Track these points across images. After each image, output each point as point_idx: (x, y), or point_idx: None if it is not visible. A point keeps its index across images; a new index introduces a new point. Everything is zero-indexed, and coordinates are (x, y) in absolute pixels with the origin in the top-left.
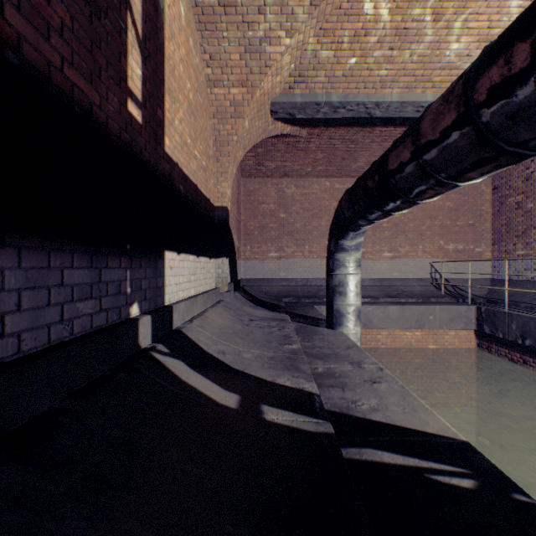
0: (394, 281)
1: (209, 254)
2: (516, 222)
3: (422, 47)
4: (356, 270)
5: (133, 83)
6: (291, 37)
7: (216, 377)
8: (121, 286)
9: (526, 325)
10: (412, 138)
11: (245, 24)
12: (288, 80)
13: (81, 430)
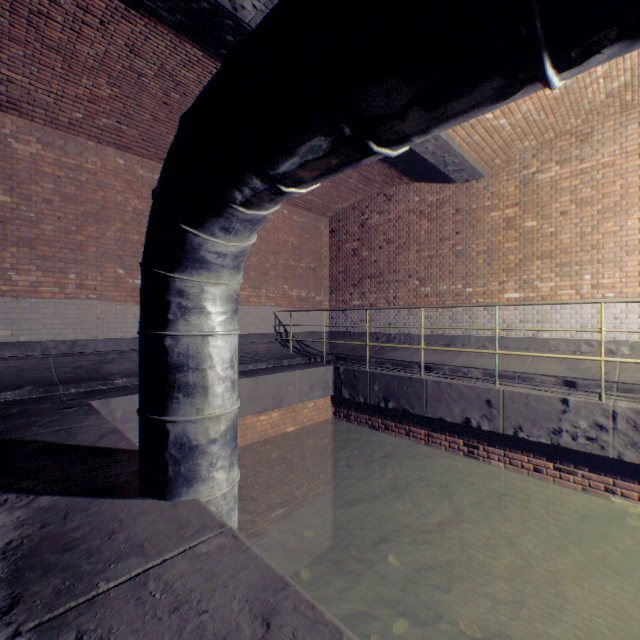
0: None
1: None
2: (353, 270)
3: None
4: (231, 323)
5: None
6: None
7: None
8: None
9: (390, 385)
10: None
11: None
12: None
13: None
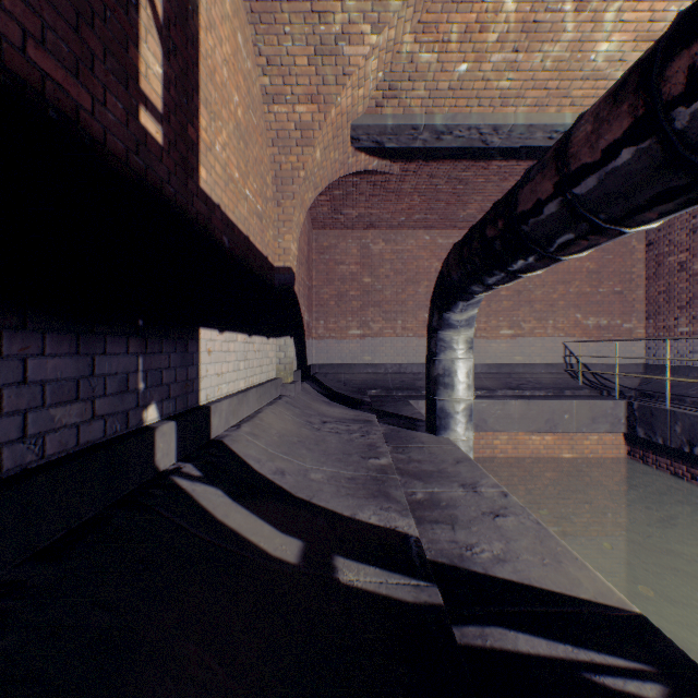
0: (515, 368)
1: (267, 331)
2: (678, 289)
3: (558, 48)
4: (467, 354)
5: (149, 84)
6: (378, 33)
7: (269, 512)
8: (128, 380)
9: (695, 427)
10: (556, 163)
11: (315, 15)
12: (374, 95)
13: (37, 622)
